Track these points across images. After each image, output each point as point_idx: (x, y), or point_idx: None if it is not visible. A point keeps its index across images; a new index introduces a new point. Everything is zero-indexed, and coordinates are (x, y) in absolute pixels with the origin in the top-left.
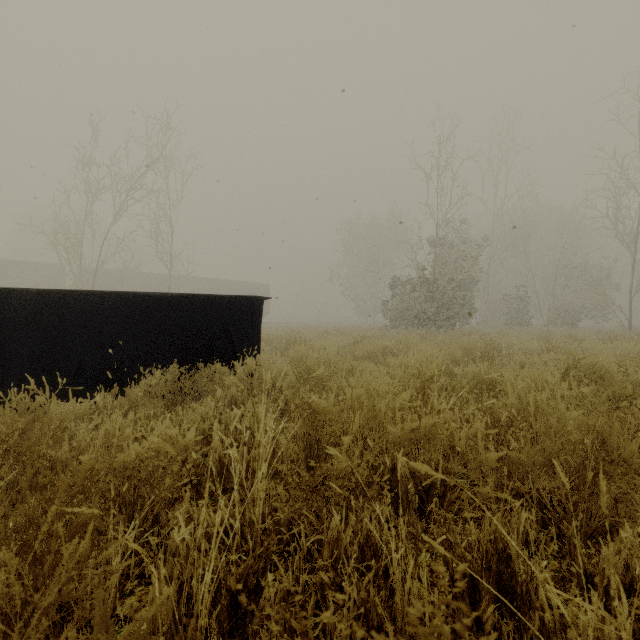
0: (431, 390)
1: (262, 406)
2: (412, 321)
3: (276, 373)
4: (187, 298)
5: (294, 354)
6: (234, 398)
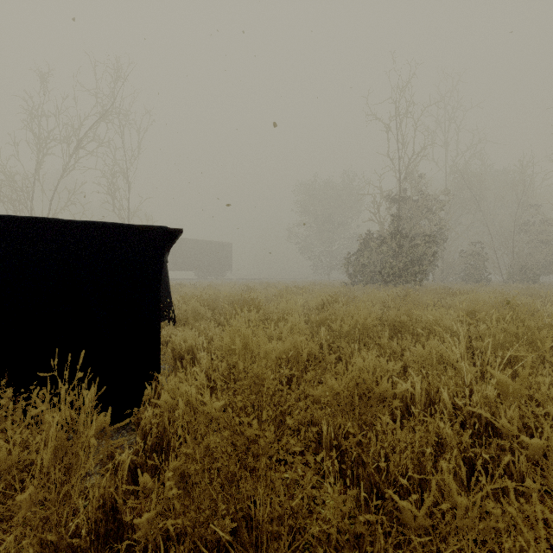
0: None
1: None
2: (372, 277)
3: (172, 405)
4: None
5: (228, 342)
6: None
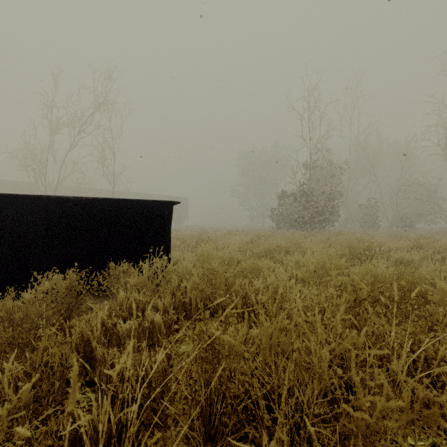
0: (367, 311)
1: (130, 356)
2: (292, 224)
3: (183, 272)
4: (101, 202)
5: (201, 253)
6: (135, 302)
